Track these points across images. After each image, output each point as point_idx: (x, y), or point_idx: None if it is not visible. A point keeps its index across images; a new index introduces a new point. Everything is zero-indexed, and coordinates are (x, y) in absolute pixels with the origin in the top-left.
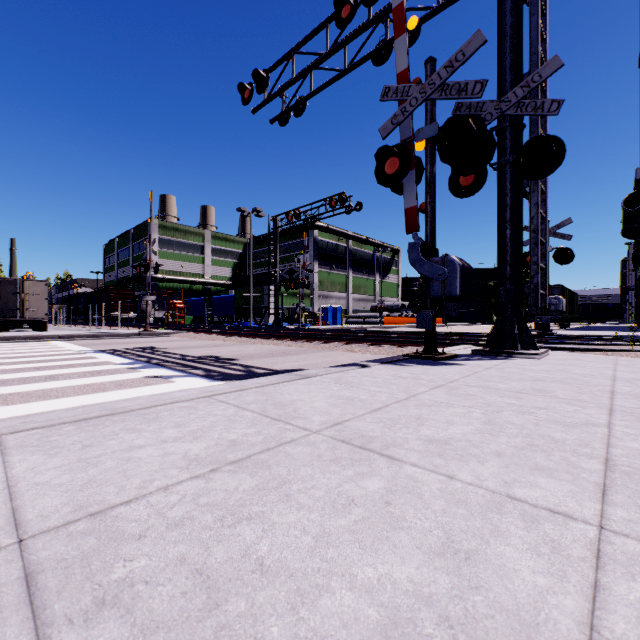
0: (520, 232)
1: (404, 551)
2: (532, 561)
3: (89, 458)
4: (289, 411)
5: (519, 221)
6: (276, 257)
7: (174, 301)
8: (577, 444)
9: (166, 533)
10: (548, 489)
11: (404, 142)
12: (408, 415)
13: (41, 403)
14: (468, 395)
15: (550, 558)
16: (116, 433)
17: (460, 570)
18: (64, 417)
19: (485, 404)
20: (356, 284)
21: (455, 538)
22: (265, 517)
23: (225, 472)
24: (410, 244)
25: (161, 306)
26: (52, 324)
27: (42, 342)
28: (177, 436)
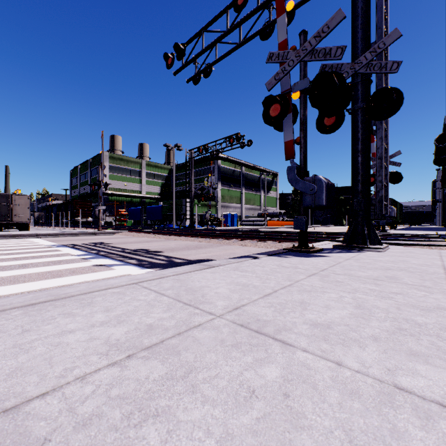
0: (368, 159)
1: None
2: None
3: (24, 343)
4: (198, 296)
5: (368, 151)
6: (191, 178)
7: (119, 210)
8: (438, 328)
9: (71, 436)
10: (429, 378)
11: (284, 93)
12: (293, 300)
13: (10, 287)
14: (337, 282)
15: None
16: (54, 317)
17: None
18: (15, 303)
19: (352, 290)
20: (247, 198)
21: (357, 442)
22: (171, 413)
23: (139, 358)
24: (288, 167)
25: (110, 213)
26: (34, 226)
27: (23, 239)
28: (104, 320)
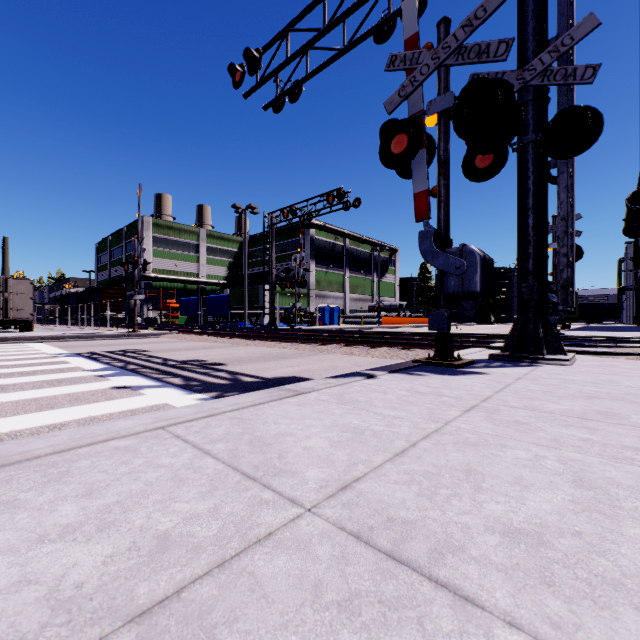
0: (544, 220)
1: None
2: None
3: None
4: (271, 457)
5: (543, 208)
6: (271, 255)
7: (167, 301)
8: None
9: None
10: None
11: (413, 117)
12: (450, 465)
13: None
14: (518, 423)
15: None
16: None
17: None
18: None
19: (552, 441)
20: (353, 284)
21: None
22: None
23: None
24: (421, 233)
25: (154, 306)
26: (42, 324)
27: (19, 344)
28: (71, 523)
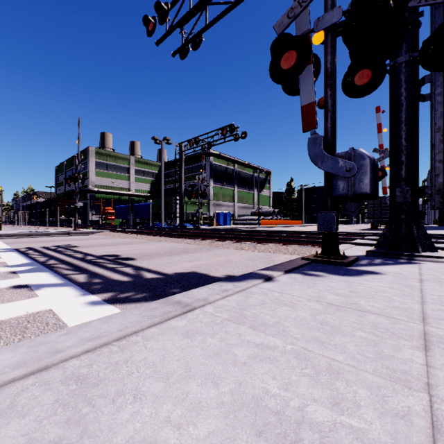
0: (417, 132)
1: None
2: None
3: None
4: None
5: (416, 121)
6: (181, 174)
7: (106, 208)
8: None
9: None
10: None
11: (301, 35)
12: None
13: None
14: None
15: None
16: None
17: None
18: None
19: None
20: (240, 196)
21: None
22: None
23: None
24: (310, 139)
25: (97, 211)
26: (14, 225)
27: None
28: None
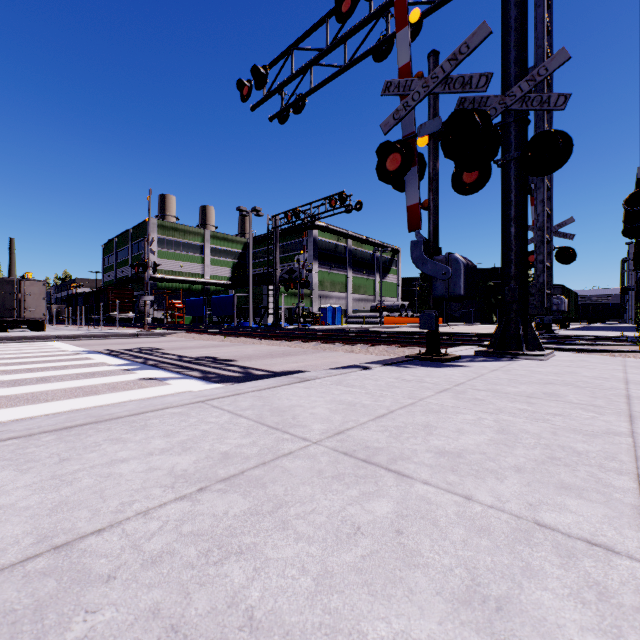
0: (525, 230)
1: (422, 598)
2: (577, 613)
3: (64, 474)
4: (287, 418)
5: (524, 219)
6: (275, 257)
7: (173, 301)
8: (602, 457)
9: (140, 573)
10: (580, 513)
11: (406, 138)
12: (415, 423)
13: (29, 407)
14: (476, 400)
15: (598, 608)
16: (99, 444)
17: (492, 626)
18: (44, 425)
19: (496, 410)
20: (356, 284)
21: (481, 580)
22: (257, 551)
23: (214, 492)
24: (412, 242)
25: (160, 306)
26: (51, 324)
27: (38, 342)
28: (165, 447)
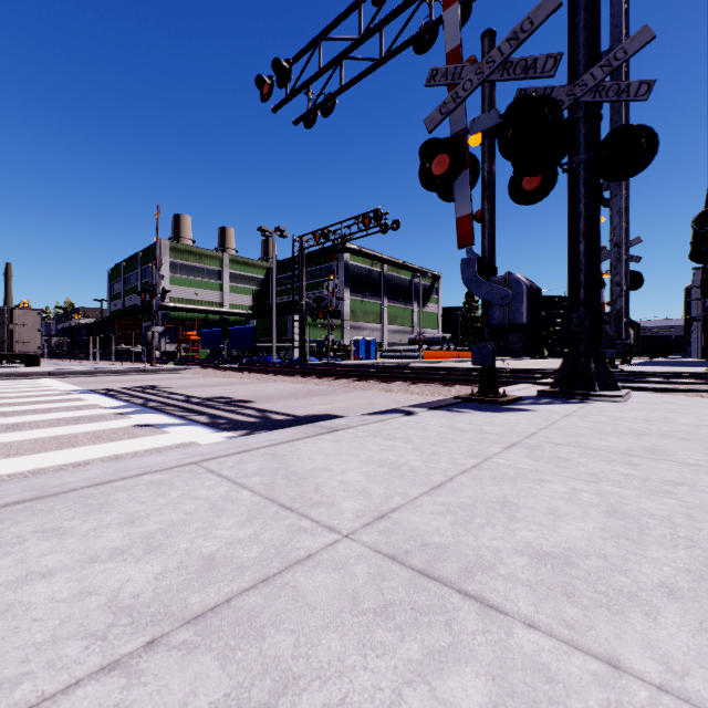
0: (597, 247)
1: None
2: None
3: None
4: (308, 490)
5: (596, 233)
6: (302, 283)
7: (187, 333)
8: None
9: None
10: None
11: (456, 135)
12: (486, 498)
13: None
14: (560, 459)
15: None
16: (22, 539)
17: None
18: None
19: (591, 476)
20: (392, 314)
21: None
22: None
23: (173, 650)
24: (464, 260)
25: (173, 338)
26: (50, 359)
27: (28, 380)
28: (119, 546)
